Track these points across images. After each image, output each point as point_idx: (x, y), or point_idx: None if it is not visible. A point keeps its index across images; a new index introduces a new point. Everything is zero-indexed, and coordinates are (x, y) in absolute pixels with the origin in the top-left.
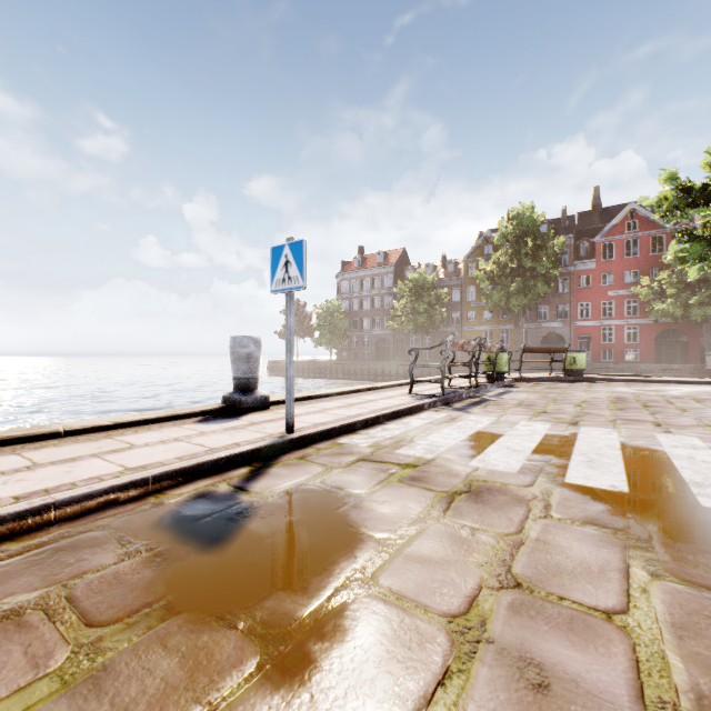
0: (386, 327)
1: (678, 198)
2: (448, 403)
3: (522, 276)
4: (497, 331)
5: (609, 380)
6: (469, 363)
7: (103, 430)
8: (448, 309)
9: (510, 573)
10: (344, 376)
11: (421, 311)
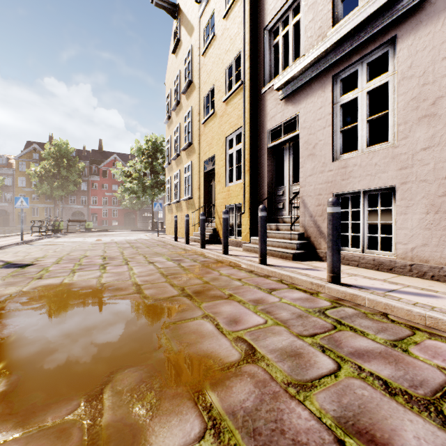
0: None
1: (122, 173)
2: (49, 238)
3: (61, 179)
4: (43, 208)
5: (101, 231)
6: (52, 225)
7: None
8: (1, 190)
9: (82, 243)
10: None
11: None
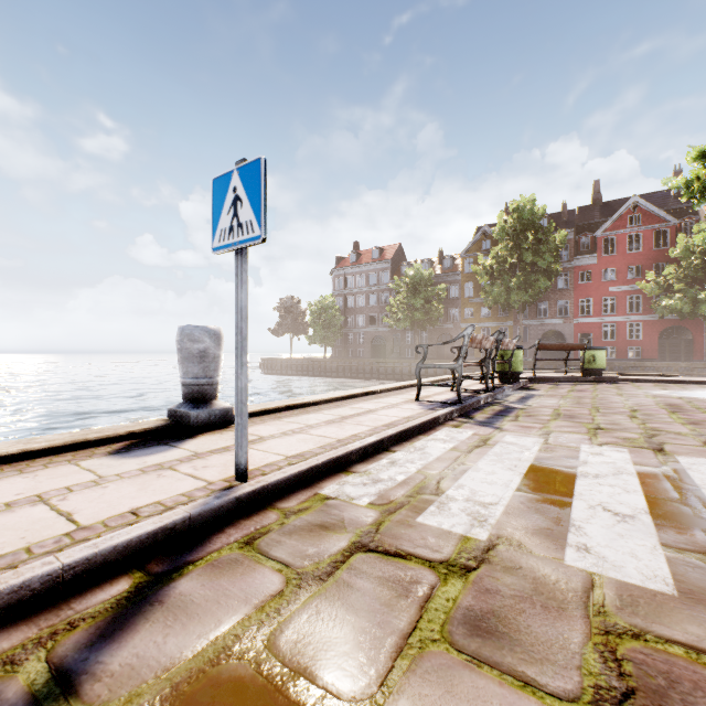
0: (381, 324)
1: None
2: (466, 414)
3: (522, 271)
4: (495, 328)
5: (633, 380)
6: (485, 362)
7: None
8: (445, 305)
9: None
10: (339, 374)
11: (418, 307)
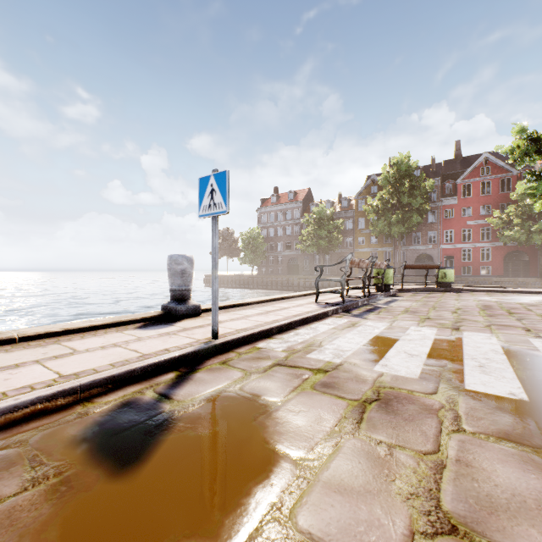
0: (295, 249)
1: (528, 146)
2: (347, 310)
3: (401, 209)
4: (381, 252)
5: (473, 290)
6: (363, 277)
7: (54, 336)
8: (343, 235)
9: (441, 510)
10: (263, 286)
11: (322, 237)
